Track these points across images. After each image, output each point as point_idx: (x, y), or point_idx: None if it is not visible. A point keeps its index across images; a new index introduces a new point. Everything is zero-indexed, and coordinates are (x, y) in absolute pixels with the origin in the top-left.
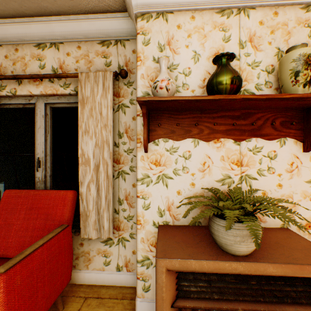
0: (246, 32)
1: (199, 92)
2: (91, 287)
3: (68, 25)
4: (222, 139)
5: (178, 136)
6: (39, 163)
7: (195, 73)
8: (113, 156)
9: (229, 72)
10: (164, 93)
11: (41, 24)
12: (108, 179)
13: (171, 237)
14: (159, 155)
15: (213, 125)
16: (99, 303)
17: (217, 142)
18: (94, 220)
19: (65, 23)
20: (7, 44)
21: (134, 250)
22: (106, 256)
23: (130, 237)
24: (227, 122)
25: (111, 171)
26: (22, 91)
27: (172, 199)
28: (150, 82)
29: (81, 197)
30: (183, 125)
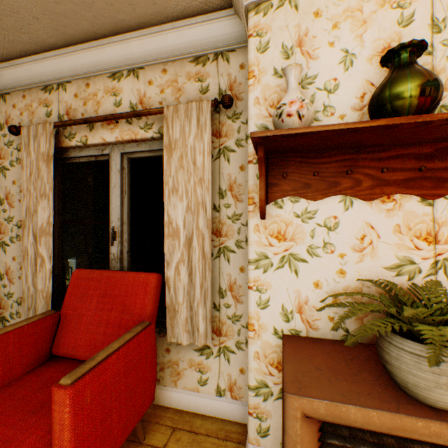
0: (445, 3)
1: (354, 117)
2: (180, 413)
3: (150, 42)
4: (396, 195)
5: (316, 192)
6: (114, 234)
7: (345, 86)
8: (211, 225)
9: (416, 75)
10: (294, 123)
11: (116, 45)
12: (204, 258)
13: (307, 358)
14: (284, 224)
15: (379, 171)
16: (193, 440)
17: (387, 201)
18: (185, 317)
19: (146, 39)
20: (77, 79)
21: (243, 367)
22: (201, 372)
23: (236, 348)
24: (406, 166)
25: (209, 248)
26: (93, 139)
27: (305, 295)
28: (270, 109)
29: (168, 283)
30: (325, 174)
